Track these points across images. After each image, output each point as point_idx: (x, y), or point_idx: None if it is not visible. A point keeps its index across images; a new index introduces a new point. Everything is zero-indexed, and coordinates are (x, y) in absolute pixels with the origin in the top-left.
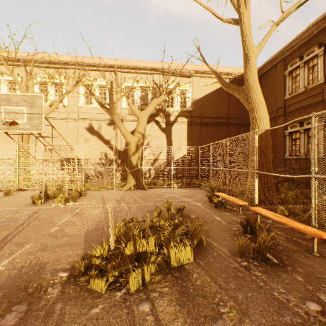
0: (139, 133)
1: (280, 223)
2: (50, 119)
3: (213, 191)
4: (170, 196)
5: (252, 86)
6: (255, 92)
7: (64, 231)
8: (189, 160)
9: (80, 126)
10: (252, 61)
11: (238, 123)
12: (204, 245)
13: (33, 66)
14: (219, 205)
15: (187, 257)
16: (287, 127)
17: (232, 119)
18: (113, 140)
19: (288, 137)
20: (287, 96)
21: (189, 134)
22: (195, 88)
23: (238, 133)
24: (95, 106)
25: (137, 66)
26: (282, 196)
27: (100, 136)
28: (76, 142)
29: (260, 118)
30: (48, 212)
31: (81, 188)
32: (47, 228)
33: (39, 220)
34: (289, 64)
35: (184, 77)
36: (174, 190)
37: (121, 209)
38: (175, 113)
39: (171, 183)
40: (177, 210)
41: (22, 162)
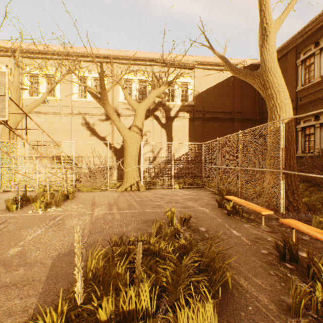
0: (136, 128)
1: (322, 242)
2: (42, 114)
3: (222, 194)
4: (172, 199)
5: (270, 68)
6: (274, 76)
7: (25, 254)
8: (191, 158)
9: (73, 121)
10: (271, 38)
11: (244, 118)
12: (227, 286)
13: (23, 57)
14: (231, 212)
15: (207, 322)
16: (299, 121)
17: (237, 114)
18: (109, 136)
19: (301, 133)
20: (299, 87)
21: (190, 130)
22: (197, 80)
23: (243, 129)
24: (90, 100)
25: (135, 57)
26: (307, 201)
27: (95, 132)
28: (69, 138)
29: (281, 106)
30: (20, 221)
31: (68, 189)
32: (3, 250)
33: (2, 235)
34: (301, 52)
35: (185, 69)
36: (176, 191)
37: (112, 217)
38: (176, 107)
39: (172, 183)
40: (181, 220)
41: (5, 160)
